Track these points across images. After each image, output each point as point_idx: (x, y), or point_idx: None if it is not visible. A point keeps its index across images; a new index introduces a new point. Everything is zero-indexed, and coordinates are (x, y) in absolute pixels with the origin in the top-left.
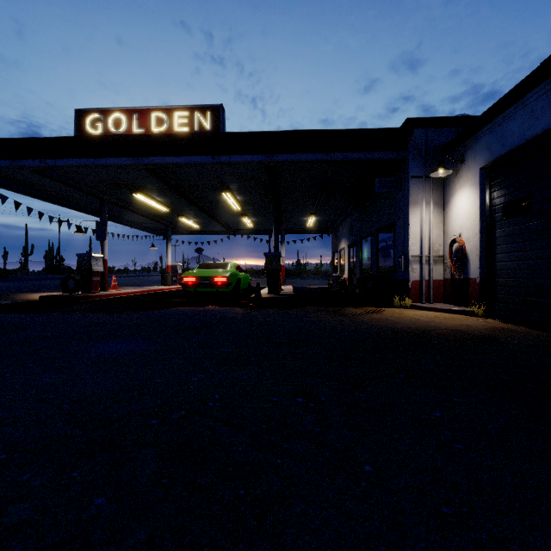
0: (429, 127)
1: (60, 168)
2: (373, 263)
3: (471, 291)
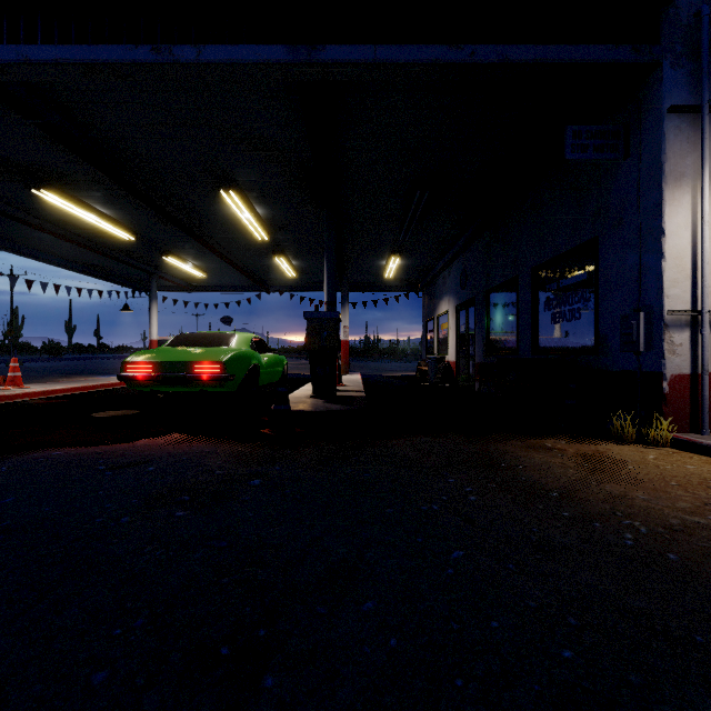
0: None
1: None
2: (521, 334)
3: None
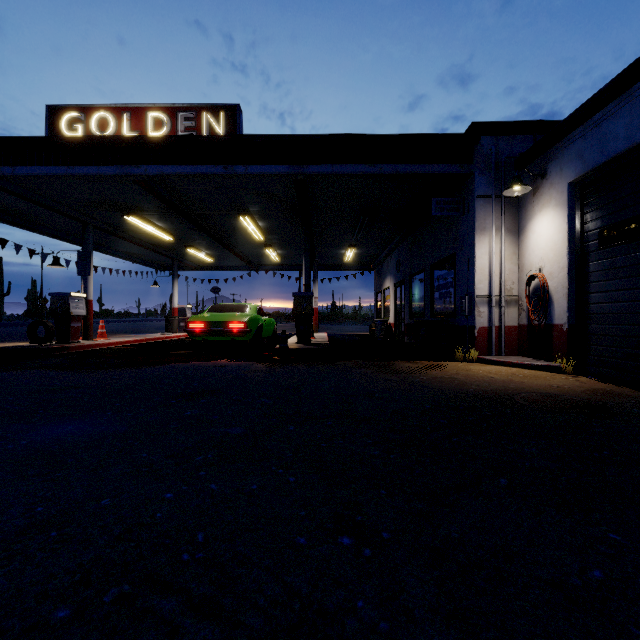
0: (499, 134)
1: (21, 178)
2: (426, 305)
3: (555, 341)
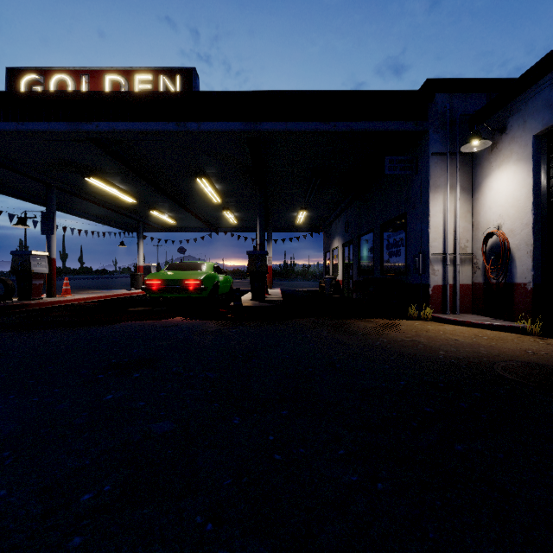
0: (454, 92)
1: None
2: (375, 263)
3: (518, 300)
